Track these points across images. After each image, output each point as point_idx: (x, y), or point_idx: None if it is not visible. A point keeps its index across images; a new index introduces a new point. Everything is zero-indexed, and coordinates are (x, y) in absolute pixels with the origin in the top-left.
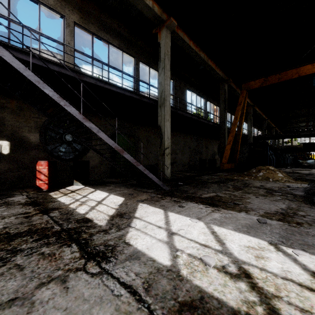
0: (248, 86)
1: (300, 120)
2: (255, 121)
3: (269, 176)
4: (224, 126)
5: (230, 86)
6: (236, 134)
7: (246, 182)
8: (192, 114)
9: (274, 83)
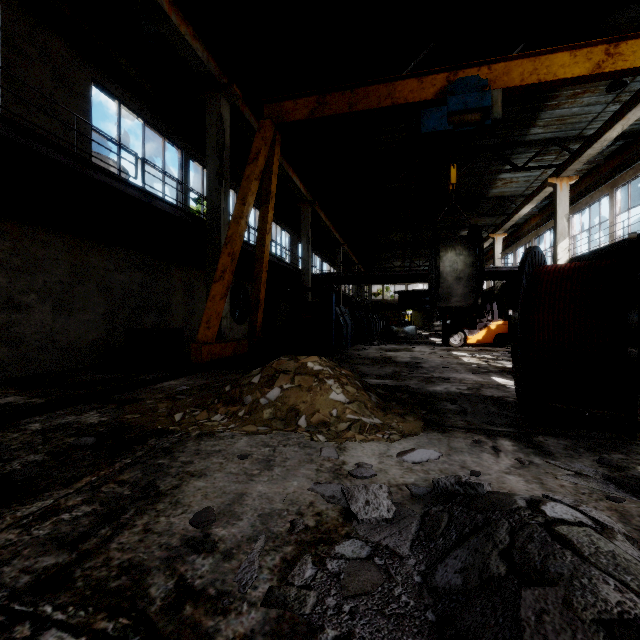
0: (279, 113)
1: (394, 255)
2: (326, 247)
3: (299, 406)
4: (218, 226)
5: (243, 120)
6: (270, 261)
7: (168, 467)
8: (22, 128)
9: (341, 116)
